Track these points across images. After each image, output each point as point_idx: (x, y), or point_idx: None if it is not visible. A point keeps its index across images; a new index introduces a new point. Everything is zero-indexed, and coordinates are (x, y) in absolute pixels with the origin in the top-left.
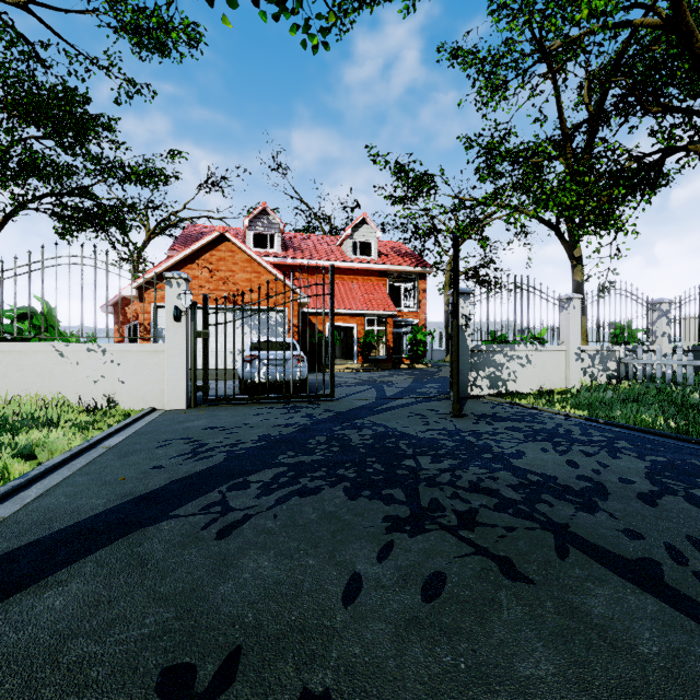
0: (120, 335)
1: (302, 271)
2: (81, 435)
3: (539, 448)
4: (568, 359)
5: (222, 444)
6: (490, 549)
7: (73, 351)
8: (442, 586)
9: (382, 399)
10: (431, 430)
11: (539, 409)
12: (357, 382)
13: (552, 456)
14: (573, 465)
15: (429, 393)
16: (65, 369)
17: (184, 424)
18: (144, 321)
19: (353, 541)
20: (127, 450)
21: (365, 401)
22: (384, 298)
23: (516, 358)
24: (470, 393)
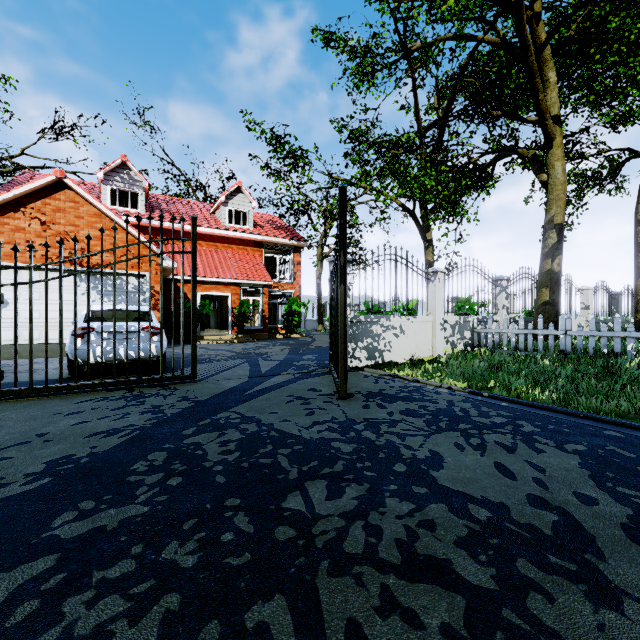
0: None
1: (170, 236)
2: None
3: (453, 445)
4: (434, 329)
5: None
6: None
7: None
8: None
9: (256, 377)
10: (318, 423)
11: (421, 382)
12: (229, 355)
13: (475, 458)
14: (507, 473)
15: (307, 366)
16: None
17: None
18: None
19: None
20: None
21: (236, 381)
22: (260, 268)
23: (391, 328)
24: (350, 365)
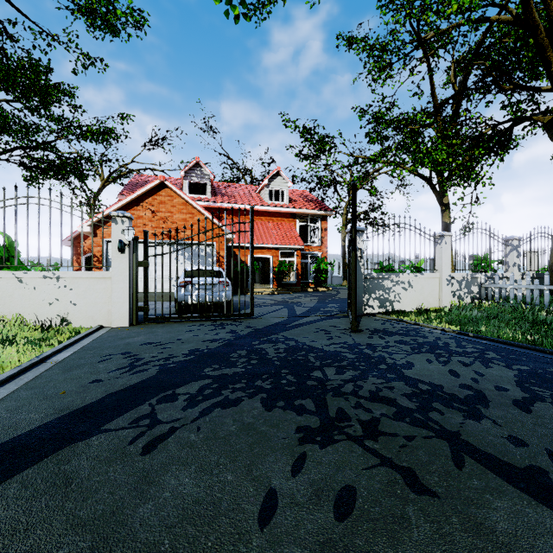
0: (78, 264)
1: (228, 213)
2: (32, 352)
3: (425, 359)
4: (441, 284)
5: (156, 358)
6: (394, 460)
7: (31, 278)
8: (353, 502)
9: (293, 317)
10: (334, 344)
11: (420, 325)
12: (272, 302)
13: (436, 366)
14: (455, 374)
15: (331, 311)
16: (23, 293)
17: (125, 340)
18: (97, 252)
19: (269, 454)
20: (72, 364)
21: (279, 319)
22: (294, 235)
23: (400, 283)
24: (364, 311)
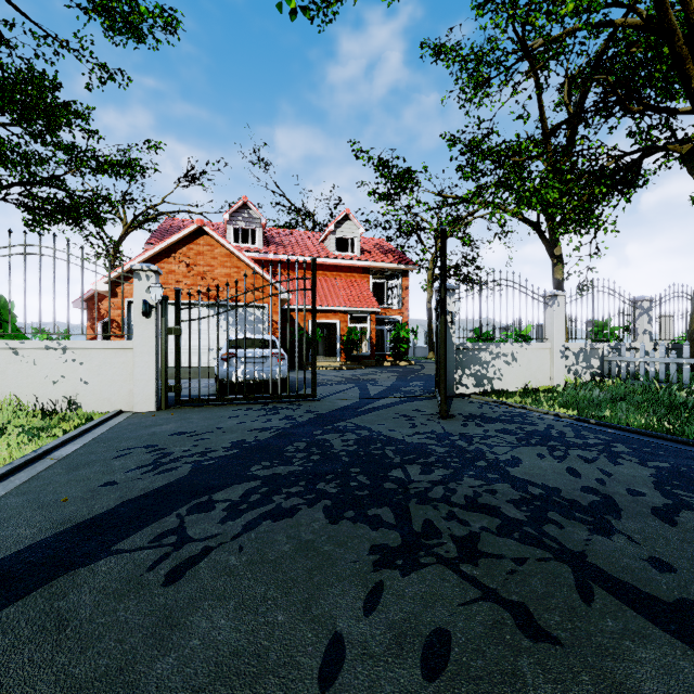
0: (94, 331)
1: (284, 267)
2: (27, 445)
3: (535, 454)
4: (552, 356)
5: (189, 453)
6: (500, 591)
7: (29, 349)
8: (447, 653)
9: (365, 399)
10: (419, 433)
11: (527, 409)
12: (339, 380)
13: (551, 463)
14: (575, 474)
15: (414, 391)
16: (19, 368)
17: (150, 429)
18: (117, 316)
19: (334, 584)
20: (79, 461)
21: (348, 401)
22: (367, 294)
23: (502, 355)
24: (456, 391)
